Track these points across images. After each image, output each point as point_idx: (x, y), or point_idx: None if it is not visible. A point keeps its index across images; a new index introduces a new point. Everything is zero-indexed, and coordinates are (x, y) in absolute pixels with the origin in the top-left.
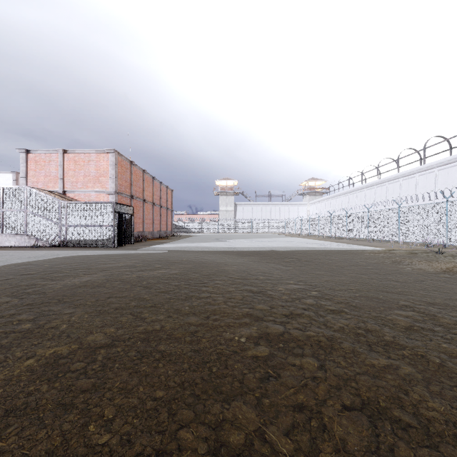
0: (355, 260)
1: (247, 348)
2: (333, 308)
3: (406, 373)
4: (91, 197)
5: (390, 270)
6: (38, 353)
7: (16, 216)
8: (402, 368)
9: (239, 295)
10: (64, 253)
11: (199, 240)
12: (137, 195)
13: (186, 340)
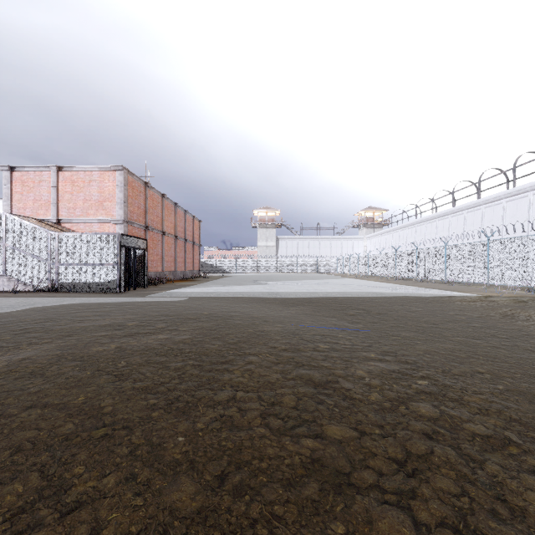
0: (447, 312)
1: None
2: (482, 432)
3: None
4: (92, 227)
5: (510, 329)
6: None
7: None
8: None
9: (290, 393)
10: (44, 302)
11: (232, 282)
12: (154, 225)
13: None
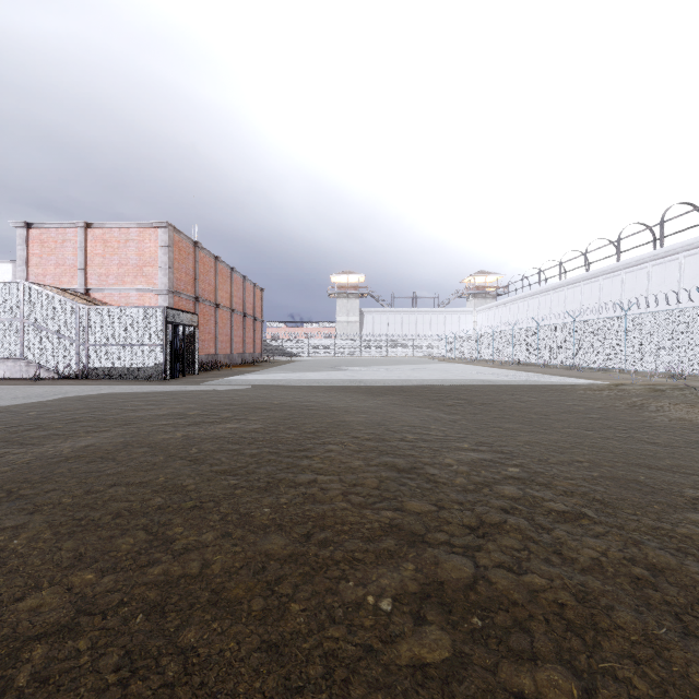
0: (564, 402)
1: (397, 633)
2: (560, 508)
3: None
4: (129, 299)
5: (632, 421)
6: None
7: (6, 330)
8: None
9: (372, 477)
10: (78, 391)
11: (304, 368)
12: (205, 296)
13: (253, 608)
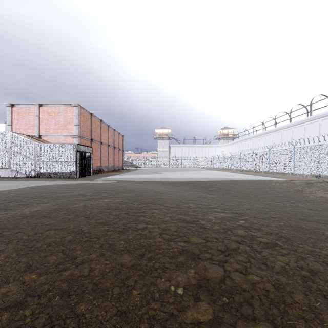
0: (265, 189)
1: (185, 306)
2: (265, 241)
3: None
4: (60, 140)
5: (298, 198)
6: None
7: (1, 154)
8: None
9: (174, 225)
10: (35, 183)
11: (142, 172)
12: (96, 139)
13: (114, 293)
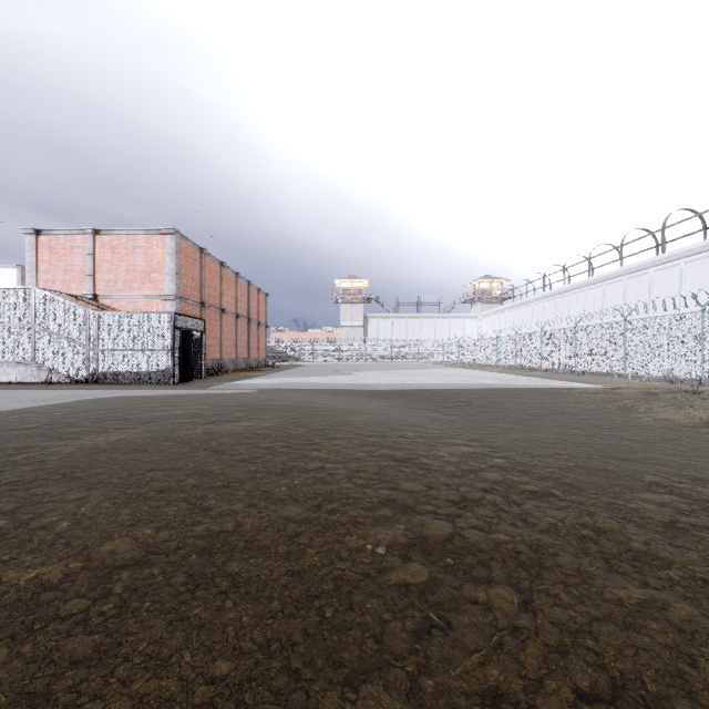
0: (558, 404)
1: (388, 567)
2: (533, 489)
3: (684, 618)
4: (137, 304)
5: (619, 421)
6: (7, 580)
7: (17, 335)
8: (673, 606)
9: (373, 465)
10: (92, 394)
11: (309, 372)
12: (211, 301)
13: (279, 551)
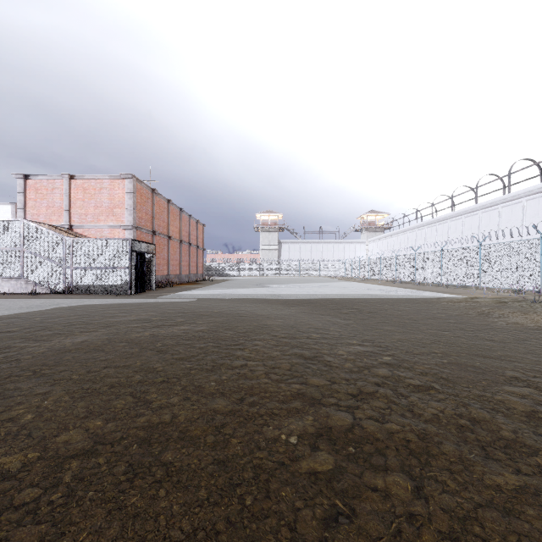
0: (431, 311)
1: (300, 455)
2: (416, 383)
3: None
4: (103, 233)
5: (479, 324)
6: None
7: (10, 256)
8: None
9: (286, 362)
10: (66, 302)
11: (236, 285)
12: (160, 230)
13: (207, 441)
